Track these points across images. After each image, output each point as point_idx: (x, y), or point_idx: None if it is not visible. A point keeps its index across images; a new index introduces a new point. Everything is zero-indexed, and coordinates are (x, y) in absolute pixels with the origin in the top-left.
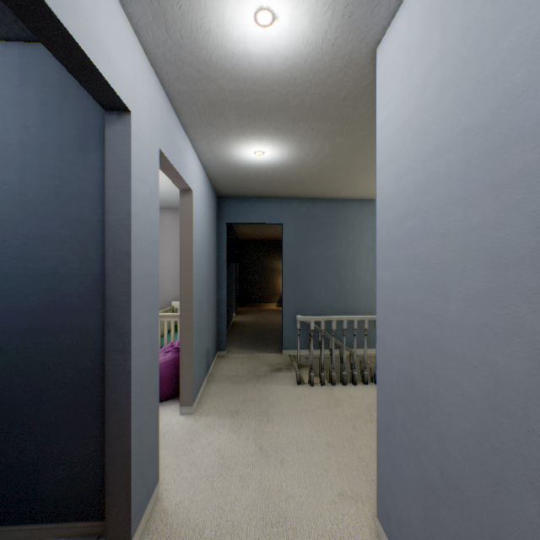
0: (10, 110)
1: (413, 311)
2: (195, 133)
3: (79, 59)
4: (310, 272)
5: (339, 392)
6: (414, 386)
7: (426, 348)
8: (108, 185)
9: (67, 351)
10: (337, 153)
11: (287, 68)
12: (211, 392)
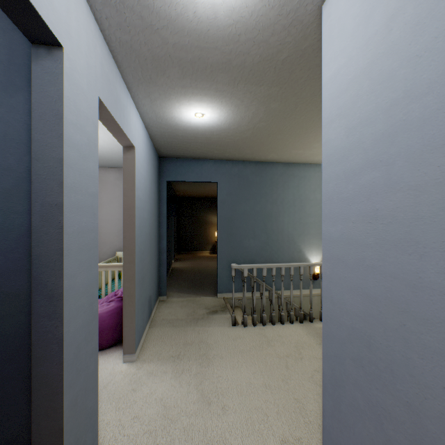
0: None
1: (371, 268)
2: (137, 91)
3: None
4: (241, 224)
5: (270, 332)
6: (373, 347)
7: (391, 309)
8: (35, 128)
9: None
10: (269, 118)
11: (232, 22)
12: (153, 337)
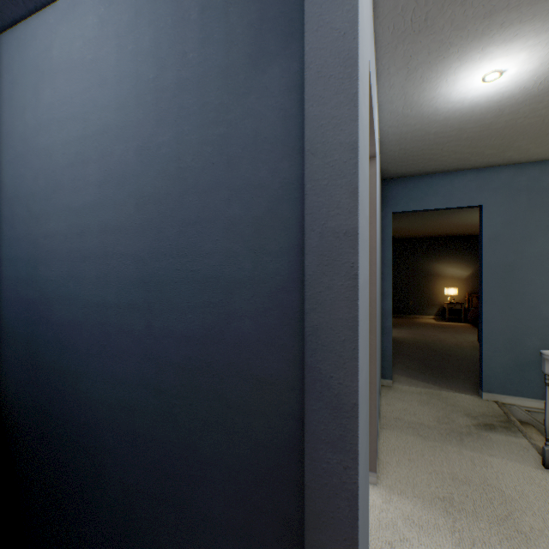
0: (165, 39)
1: None
2: (390, 60)
3: None
4: (534, 276)
5: None
6: None
7: None
8: (309, 97)
9: (235, 407)
10: None
11: None
12: (391, 448)
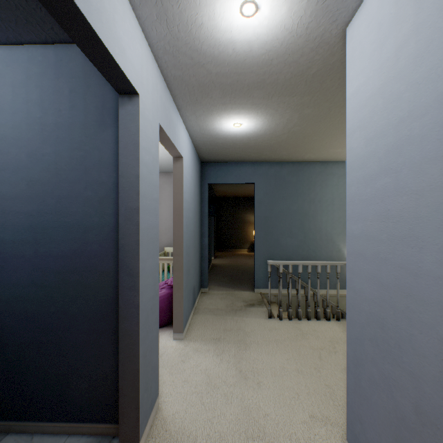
0: (47, 98)
1: (384, 260)
2: (185, 110)
3: (102, 53)
4: (277, 223)
5: (305, 326)
6: (385, 327)
7: (398, 294)
8: (121, 154)
9: (90, 287)
10: (303, 122)
11: (265, 52)
12: (197, 322)
